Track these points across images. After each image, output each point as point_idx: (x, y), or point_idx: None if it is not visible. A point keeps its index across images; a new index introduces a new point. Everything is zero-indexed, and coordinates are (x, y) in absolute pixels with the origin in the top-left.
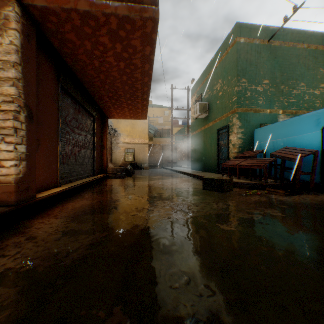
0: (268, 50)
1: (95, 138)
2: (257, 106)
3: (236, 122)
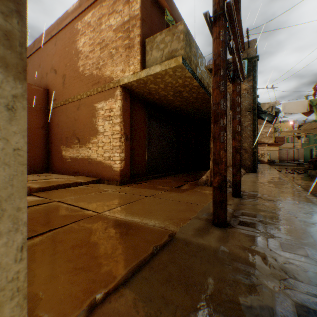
0: None
1: None
2: None
3: (312, 148)
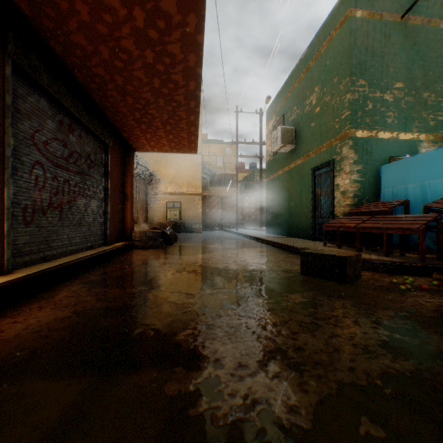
0: (401, 33)
1: (110, 181)
2: (384, 126)
3: (348, 153)
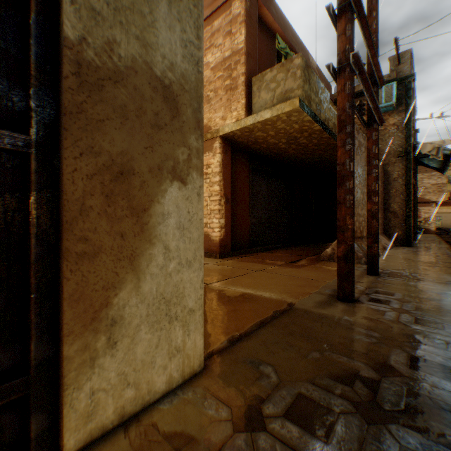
0: None
1: None
2: None
3: None
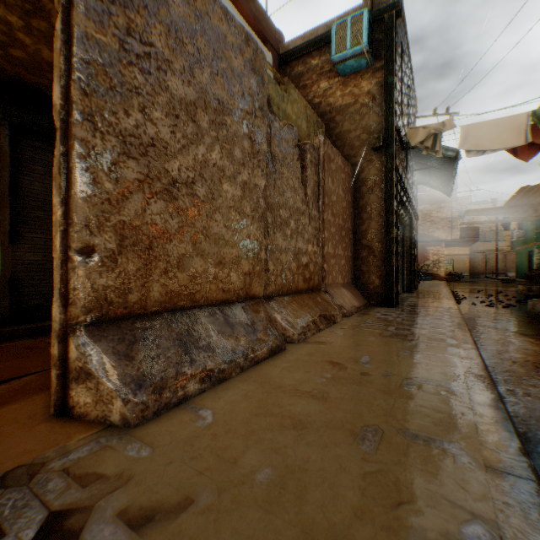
0: None
1: None
2: None
3: (533, 250)
